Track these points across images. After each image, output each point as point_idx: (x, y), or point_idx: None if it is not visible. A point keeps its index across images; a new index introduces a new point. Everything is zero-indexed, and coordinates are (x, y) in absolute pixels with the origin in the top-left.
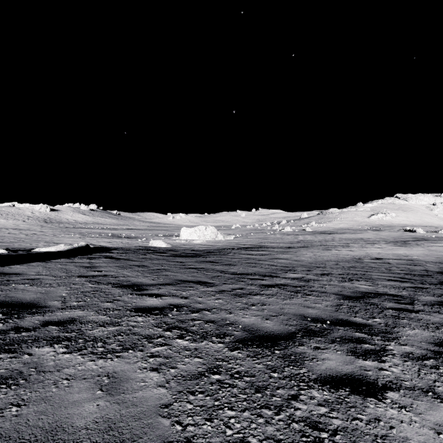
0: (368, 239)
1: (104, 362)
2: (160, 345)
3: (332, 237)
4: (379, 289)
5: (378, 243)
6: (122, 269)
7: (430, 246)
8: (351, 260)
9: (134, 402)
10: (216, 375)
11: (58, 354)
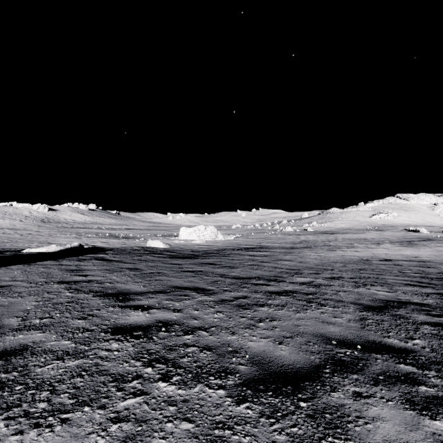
0: (372, 239)
1: (37, 435)
2: (133, 394)
3: (335, 237)
4: (400, 296)
5: (384, 243)
6: (111, 273)
7: (438, 247)
8: (359, 262)
9: None
10: None
11: None
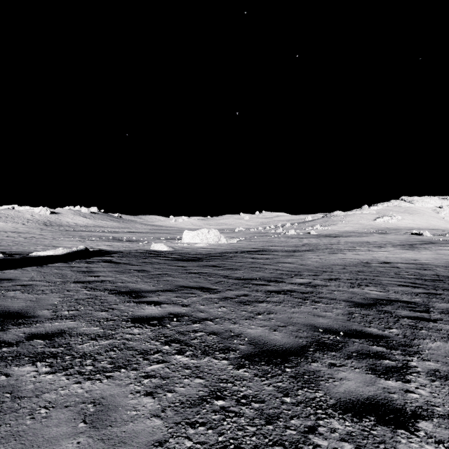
0: (374, 242)
1: (91, 384)
2: (156, 362)
3: (338, 241)
4: (391, 295)
5: (385, 246)
6: (121, 274)
7: (439, 250)
8: (359, 264)
9: (122, 438)
10: (220, 400)
11: (40, 375)
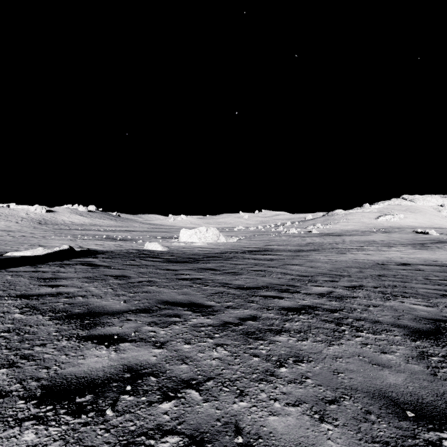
0: (381, 241)
1: None
2: None
3: (342, 239)
4: (446, 313)
5: (395, 246)
6: (91, 282)
7: None
8: (375, 266)
9: None
10: None
11: None
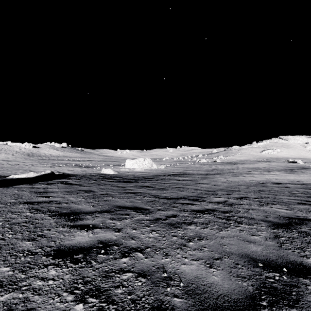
0: (264, 168)
1: None
2: None
3: (237, 166)
4: (298, 214)
5: (273, 171)
6: (70, 194)
7: None
8: (258, 185)
9: None
10: None
11: None
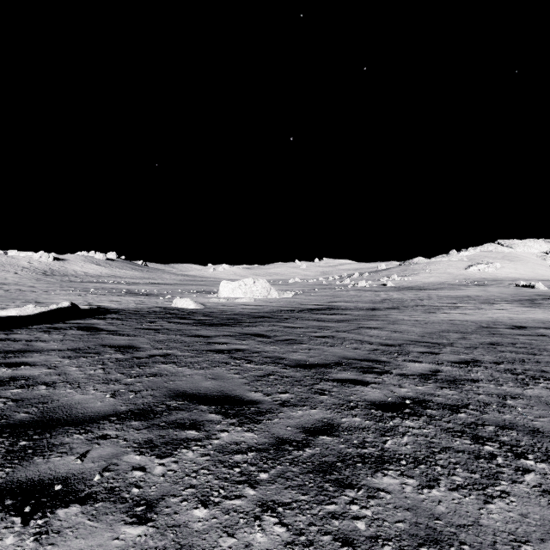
0: (478, 296)
1: None
2: None
3: (427, 295)
4: None
5: (497, 302)
6: (76, 358)
7: None
8: (481, 330)
9: None
10: None
11: None
